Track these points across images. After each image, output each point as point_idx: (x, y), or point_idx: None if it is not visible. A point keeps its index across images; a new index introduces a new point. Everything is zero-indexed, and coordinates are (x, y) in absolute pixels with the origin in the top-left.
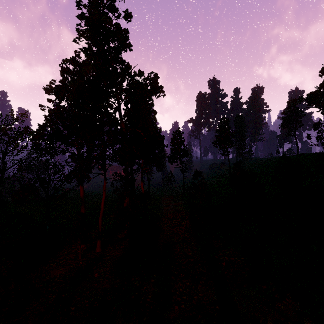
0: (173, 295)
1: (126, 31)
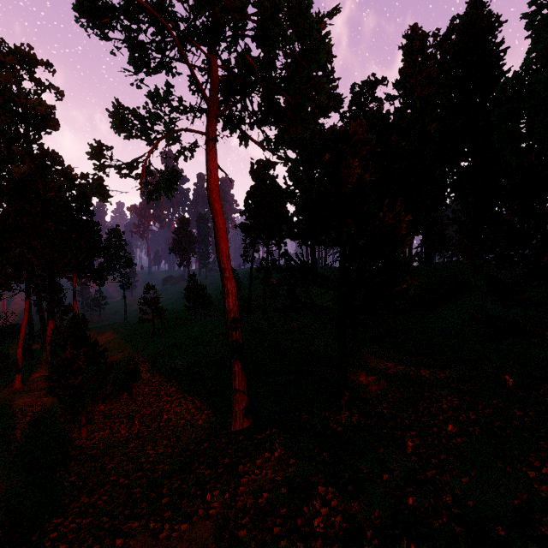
0: None
1: (53, 108)
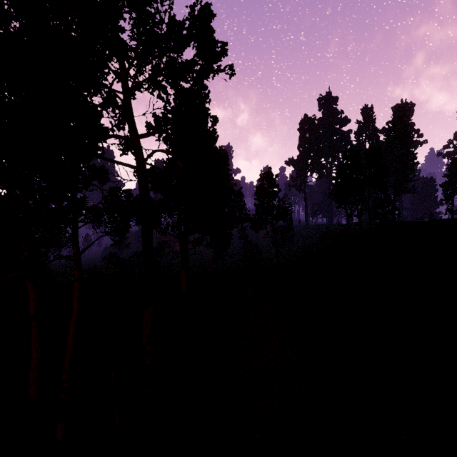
0: None
1: None
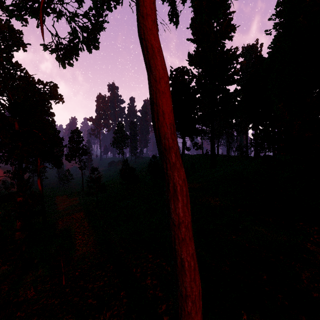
0: (74, 247)
1: (20, 32)
